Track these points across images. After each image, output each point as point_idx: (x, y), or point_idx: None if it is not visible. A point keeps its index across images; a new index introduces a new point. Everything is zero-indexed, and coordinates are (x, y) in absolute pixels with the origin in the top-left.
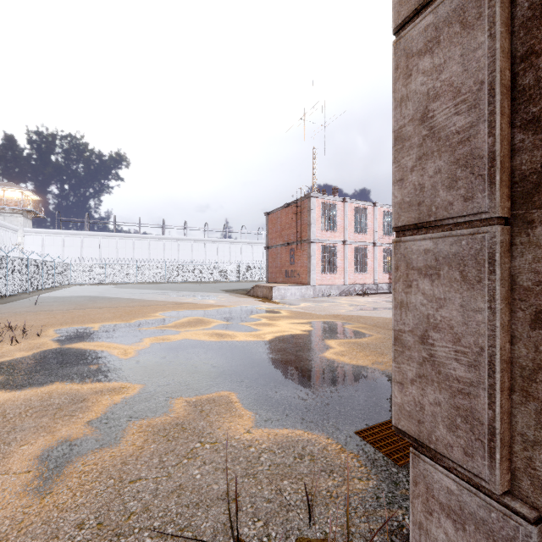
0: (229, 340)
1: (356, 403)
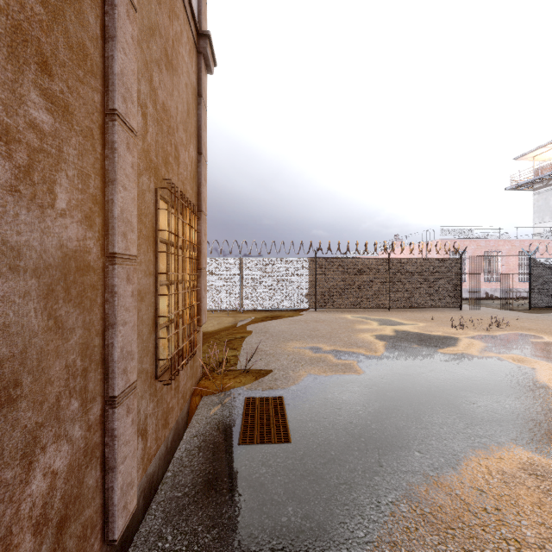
0: (551, 388)
1: (322, 411)
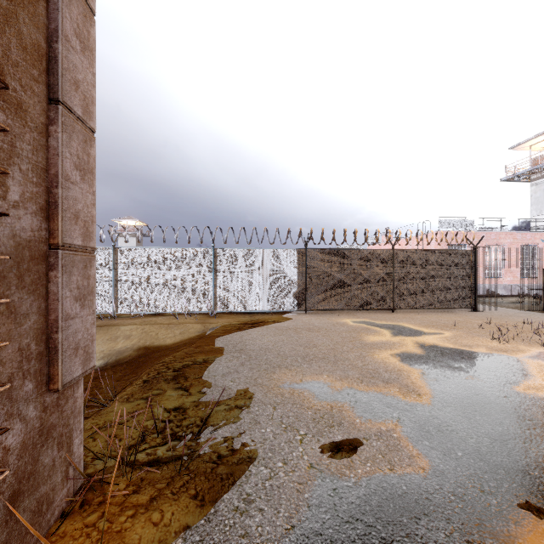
0: None
1: None
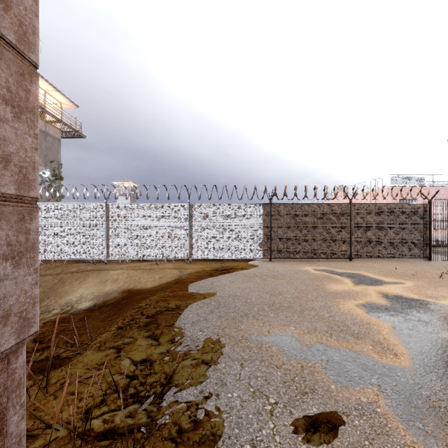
0: None
1: None
